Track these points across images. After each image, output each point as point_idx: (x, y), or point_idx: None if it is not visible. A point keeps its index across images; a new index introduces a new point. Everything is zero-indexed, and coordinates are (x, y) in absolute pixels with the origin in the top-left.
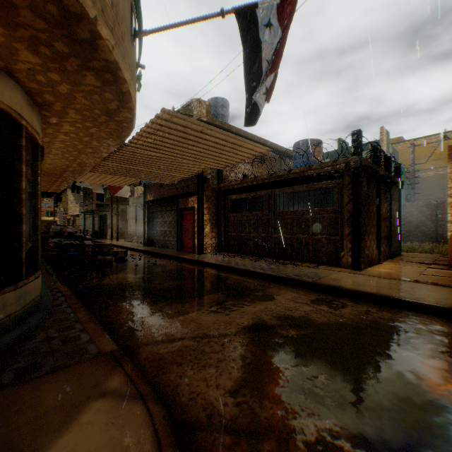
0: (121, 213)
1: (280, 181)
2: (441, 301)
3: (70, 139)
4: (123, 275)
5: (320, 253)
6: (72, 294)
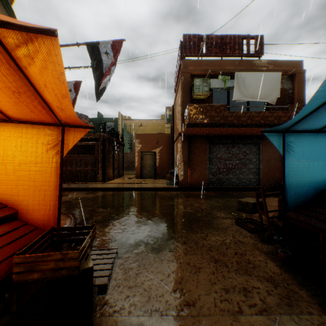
0: None
1: None
2: (126, 186)
3: None
4: None
5: (88, 176)
6: None
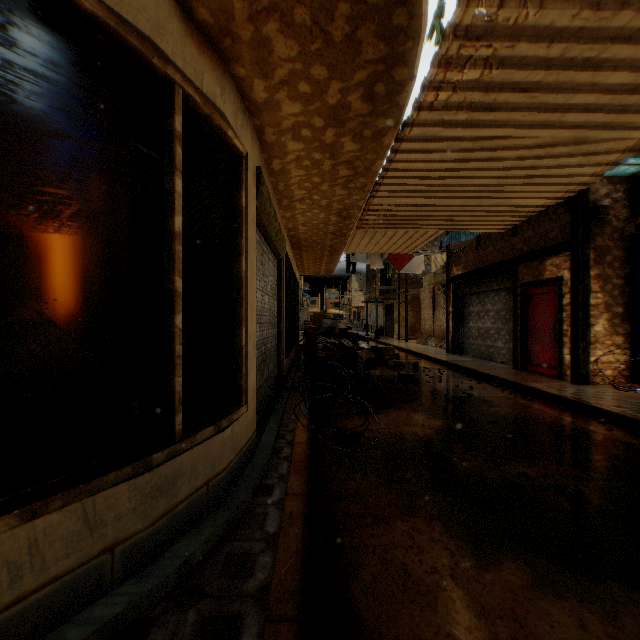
0: (412, 301)
1: None
2: None
3: (304, 149)
4: (407, 413)
5: None
6: (304, 455)
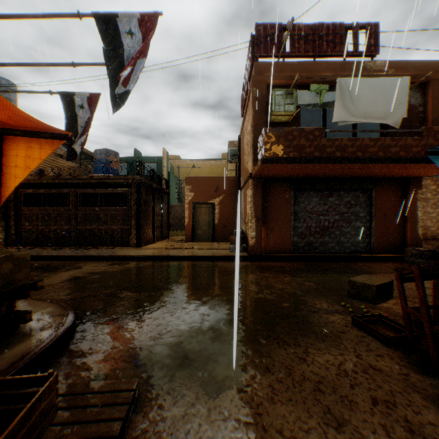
0: None
1: (83, 183)
2: (171, 254)
3: None
4: None
5: (116, 238)
6: None
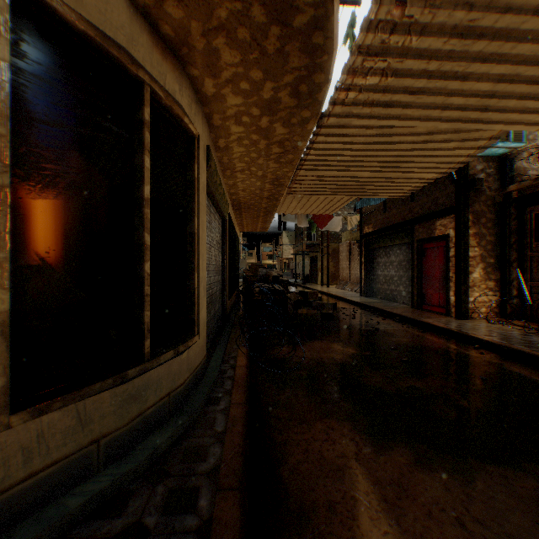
0: (333, 254)
1: None
2: None
3: (244, 132)
4: (327, 343)
5: None
6: (244, 375)
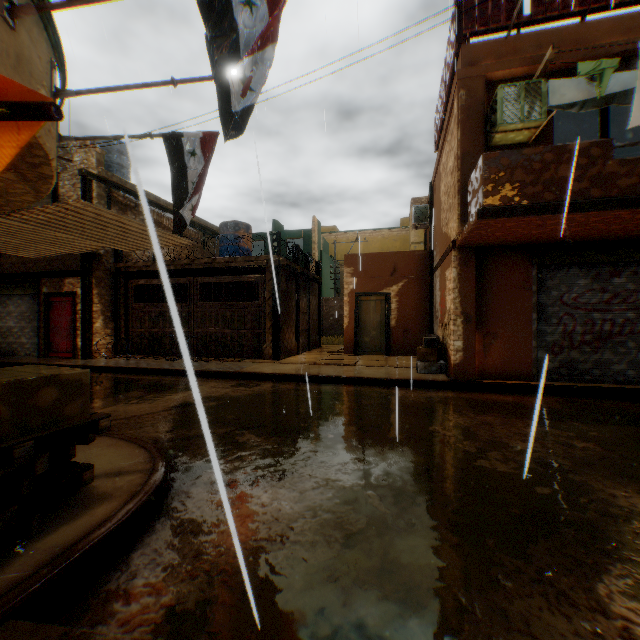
0: None
1: (203, 269)
2: (321, 373)
3: None
4: None
5: (245, 347)
6: None
